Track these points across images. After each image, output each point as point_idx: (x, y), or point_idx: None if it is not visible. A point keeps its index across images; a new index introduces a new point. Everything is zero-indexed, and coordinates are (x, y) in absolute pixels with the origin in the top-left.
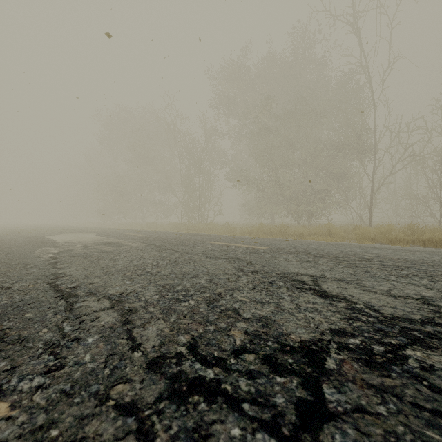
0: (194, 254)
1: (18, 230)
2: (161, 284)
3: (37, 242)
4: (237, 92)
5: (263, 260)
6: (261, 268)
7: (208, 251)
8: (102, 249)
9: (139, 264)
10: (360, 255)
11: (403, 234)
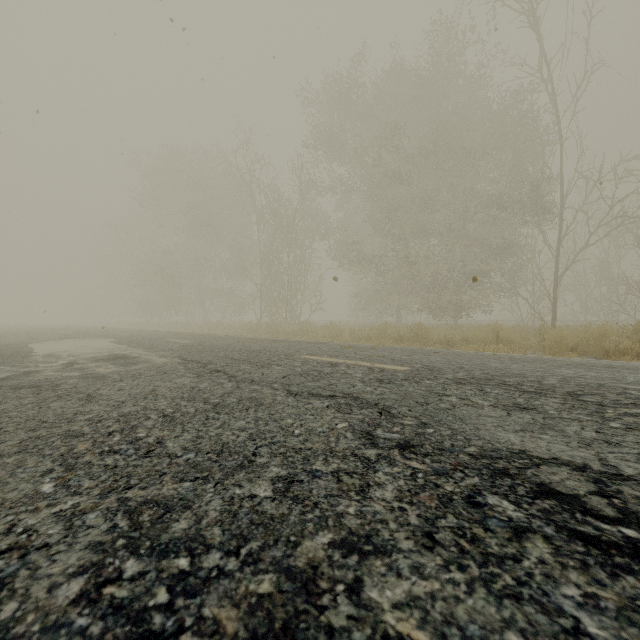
0: (264, 384)
1: (5, 333)
2: (133, 503)
3: (1, 354)
4: (345, 125)
5: (413, 401)
6: (419, 431)
7: (293, 375)
8: (93, 371)
9: (132, 411)
10: (614, 387)
11: (630, 341)
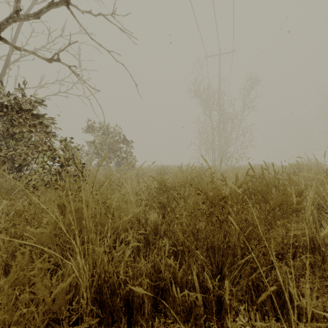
0: None
1: None
2: None
3: None
4: None
5: None
6: None
7: None
8: None
9: None
10: None
11: None
